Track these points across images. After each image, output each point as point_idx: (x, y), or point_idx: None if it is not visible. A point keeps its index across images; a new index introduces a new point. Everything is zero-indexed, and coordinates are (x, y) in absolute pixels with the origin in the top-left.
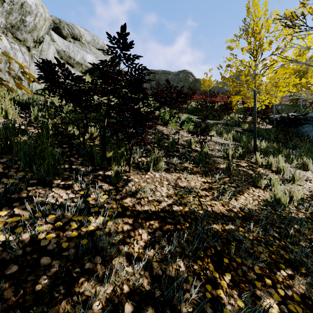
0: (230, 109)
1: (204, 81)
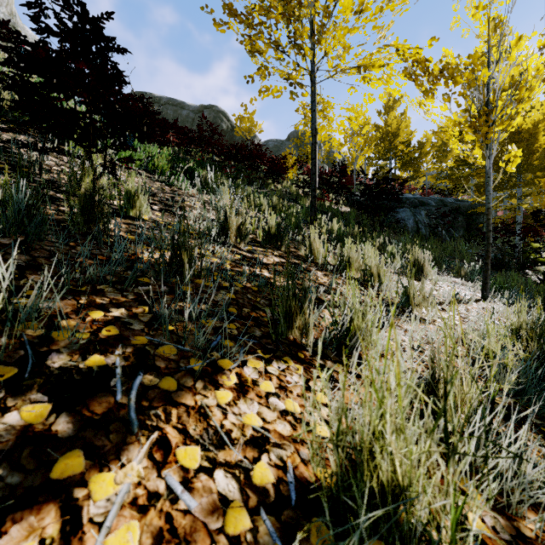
0: (282, 170)
1: (240, 120)
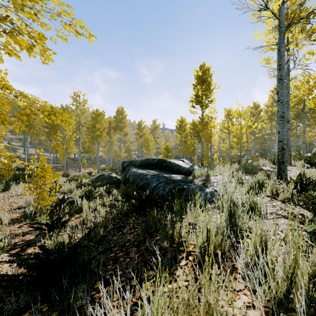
0: None
1: None
